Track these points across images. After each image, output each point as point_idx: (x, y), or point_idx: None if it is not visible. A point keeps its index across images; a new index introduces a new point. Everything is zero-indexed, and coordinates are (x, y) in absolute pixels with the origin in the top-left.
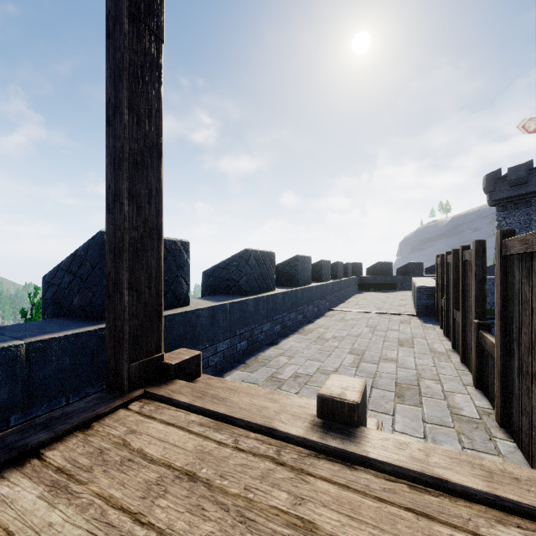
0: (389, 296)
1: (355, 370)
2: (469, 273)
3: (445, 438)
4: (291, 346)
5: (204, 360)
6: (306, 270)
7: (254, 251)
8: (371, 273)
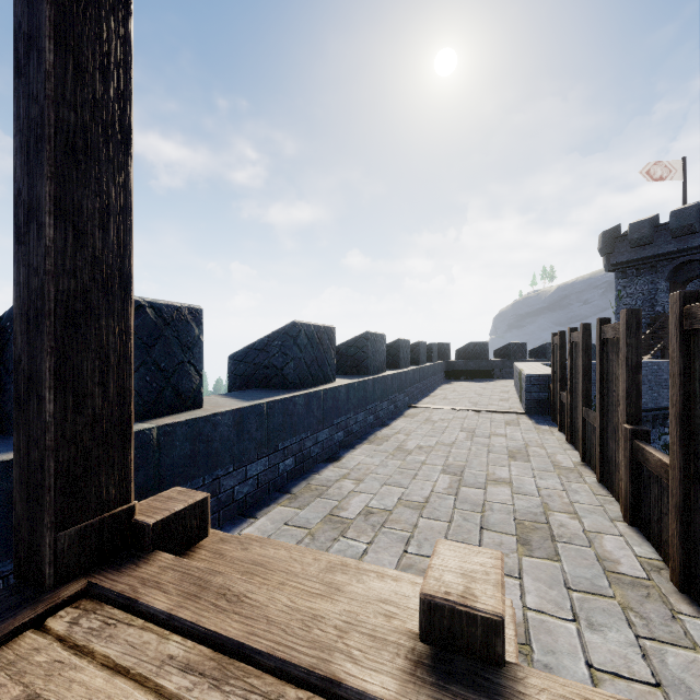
0: (486, 386)
1: (453, 499)
2: (612, 357)
3: (606, 618)
4: (359, 462)
5: (226, 492)
6: (379, 352)
7: (305, 325)
8: (461, 357)
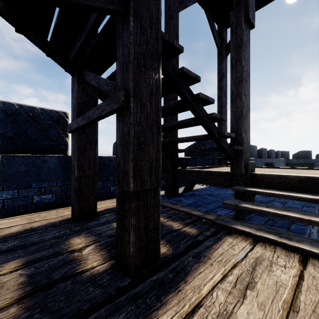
0: None
1: None
2: None
3: None
4: None
5: None
6: (254, 151)
7: None
8: (295, 157)
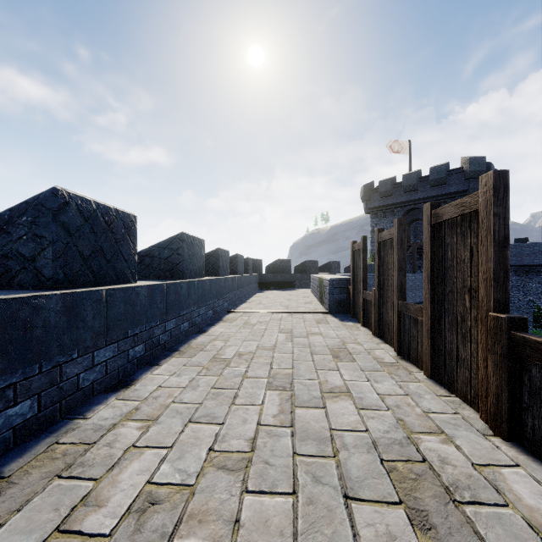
0: (291, 293)
1: (289, 434)
2: (450, 240)
3: None
4: (161, 384)
5: None
6: (197, 256)
7: (78, 198)
8: (271, 271)
